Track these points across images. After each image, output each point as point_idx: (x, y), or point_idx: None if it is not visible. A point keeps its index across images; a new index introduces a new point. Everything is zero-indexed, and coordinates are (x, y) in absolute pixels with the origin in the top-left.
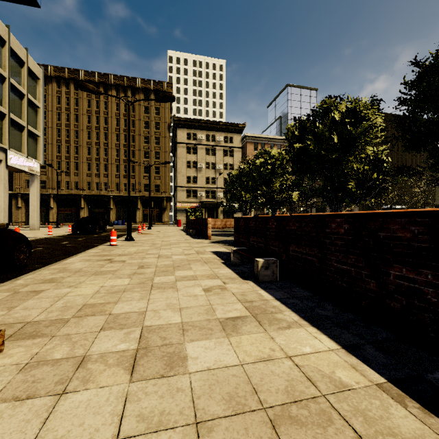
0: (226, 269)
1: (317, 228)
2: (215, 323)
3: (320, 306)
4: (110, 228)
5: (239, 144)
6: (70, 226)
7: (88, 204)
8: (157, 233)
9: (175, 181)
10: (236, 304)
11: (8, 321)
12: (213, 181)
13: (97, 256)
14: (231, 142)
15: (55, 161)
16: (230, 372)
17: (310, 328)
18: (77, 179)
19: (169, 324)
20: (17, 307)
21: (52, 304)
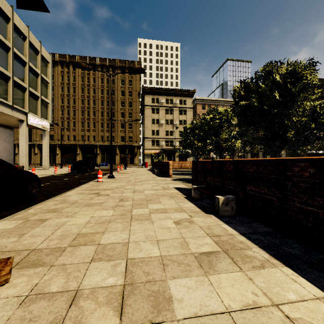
0: (189, 203)
1: (276, 171)
2: (191, 258)
3: (285, 244)
4: (97, 168)
5: (190, 105)
6: (69, 166)
7: (82, 151)
8: (131, 172)
9: (143, 134)
10: (206, 238)
11: (18, 248)
12: (171, 133)
13: (88, 190)
14: (185, 104)
15: (60, 121)
16: (220, 322)
17: (284, 268)
18: (75, 133)
19: (150, 257)
20: (26, 234)
21: (53, 233)
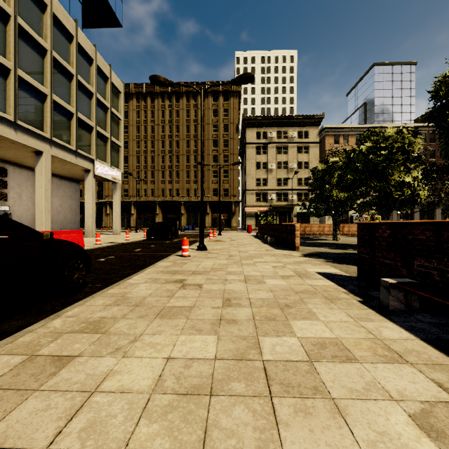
0: (389, 324)
1: None
2: None
3: None
4: (182, 234)
5: (315, 138)
6: (145, 231)
7: (162, 209)
8: (229, 240)
9: (244, 184)
10: None
11: None
12: (285, 182)
13: (167, 274)
14: (306, 137)
15: (135, 171)
16: None
17: None
18: (153, 186)
19: None
20: None
21: (57, 434)
